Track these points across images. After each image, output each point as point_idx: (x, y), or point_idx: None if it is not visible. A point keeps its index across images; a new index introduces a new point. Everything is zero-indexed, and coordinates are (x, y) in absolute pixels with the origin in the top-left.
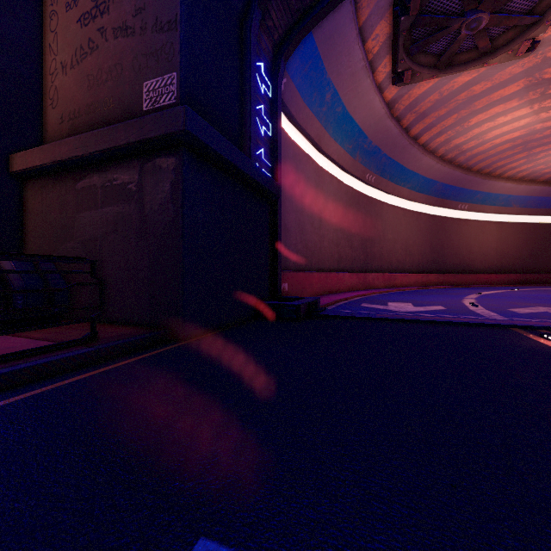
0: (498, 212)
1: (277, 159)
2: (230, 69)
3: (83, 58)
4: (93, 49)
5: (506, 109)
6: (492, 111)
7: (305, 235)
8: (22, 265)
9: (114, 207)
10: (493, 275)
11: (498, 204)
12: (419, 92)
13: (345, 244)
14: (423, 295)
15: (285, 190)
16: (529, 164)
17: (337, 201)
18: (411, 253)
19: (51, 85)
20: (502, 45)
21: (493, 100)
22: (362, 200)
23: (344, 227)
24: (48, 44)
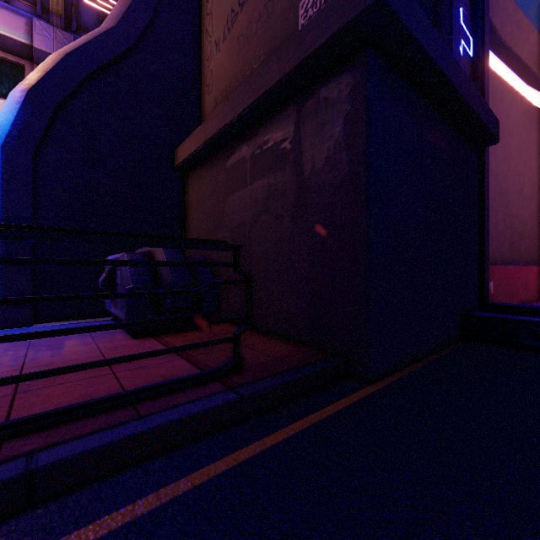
0: None
1: (483, 89)
2: None
3: (234, 21)
4: (243, 4)
5: None
6: None
7: (509, 210)
8: (173, 258)
9: (264, 179)
10: None
11: None
12: None
13: None
14: None
15: None
16: None
17: None
18: None
19: (207, 71)
20: None
21: None
22: None
23: None
24: (205, 30)
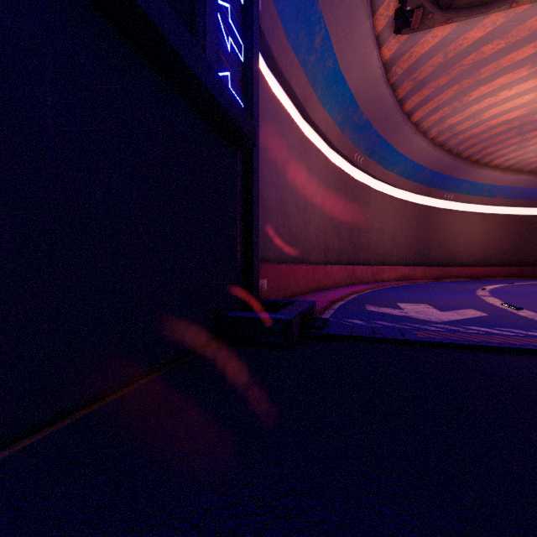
0: (483, 203)
1: (252, 96)
2: None
3: None
4: None
5: (513, 80)
6: (497, 82)
7: (288, 217)
8: None
9: None
10: (478, 268)
11: (483, 194)
12: (422, 51)
13: (332, 233)
14: (425, 292)
15: (263, 155)
16: (518, 152)
17: (324, 182)
18: (398, 244)
19: None
20: None
21: (502, 67)
22: (349, 183)
23: (331, 213)
24: None
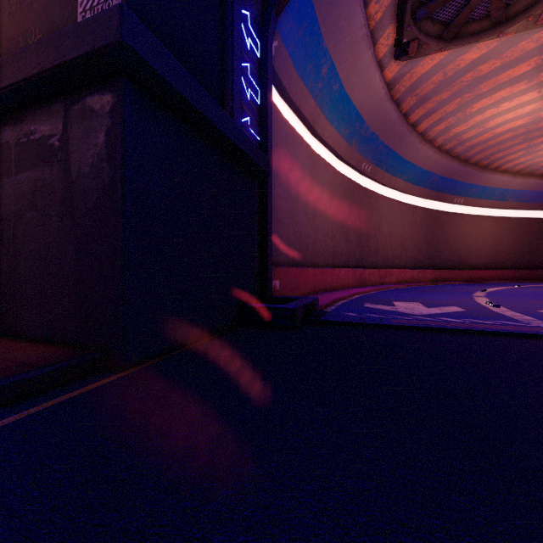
0: (494, 206)
1: (267, 132)
2: (205, 3)
3: None
4: None
5: (512, 93)
6: (498, 95)
7: (298, 226)
8: None
9: (31, 172)
10: (489, 271)
11: (494, 198)
12: (422, 71)
13: (340, 238)
14: (426, 293)
15: (276, 174)
16: (527, 157)
17: (332, 191)
18: (407, 248)
19: None
20: (521, 11)
21: (500, 82)
22: (357, 191)
23: (340, 219)
24: None
